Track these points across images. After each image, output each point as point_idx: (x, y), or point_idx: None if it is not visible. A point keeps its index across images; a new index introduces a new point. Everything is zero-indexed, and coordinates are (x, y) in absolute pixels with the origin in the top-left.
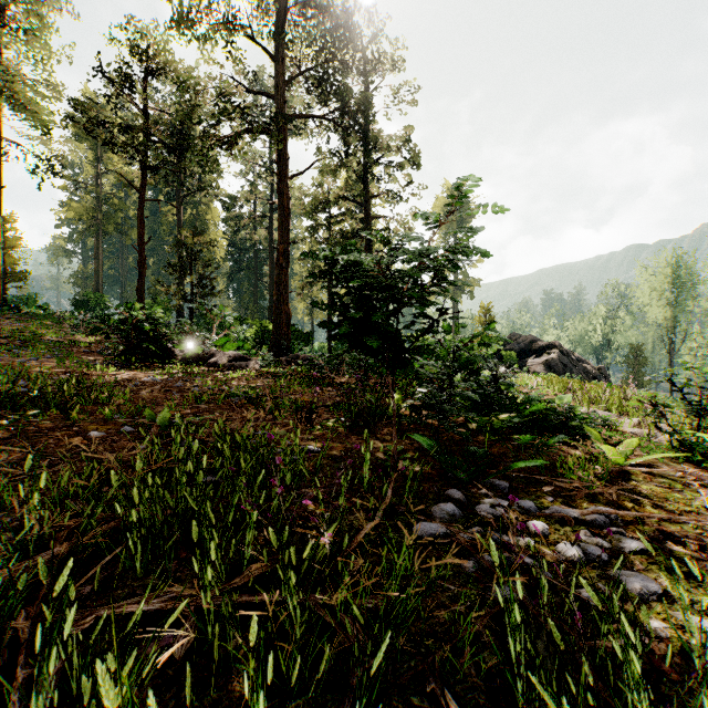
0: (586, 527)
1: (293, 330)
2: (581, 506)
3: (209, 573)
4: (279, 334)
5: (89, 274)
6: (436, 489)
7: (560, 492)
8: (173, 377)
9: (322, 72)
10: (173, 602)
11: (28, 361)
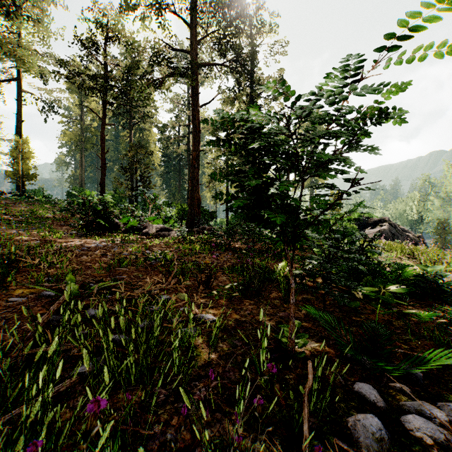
0: None
1: (203, 210)
2: None
3: None
4: (192, 213)
5: (77, 176)
6: (341, 380)
7: None
8: (112, 244)
9: (222, 34)
10: None
11: (18, 231)
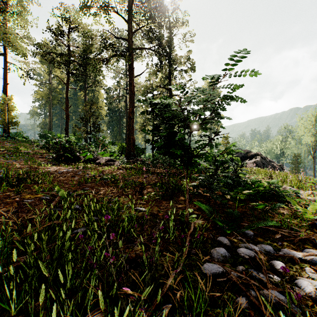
0: (308, 265)
1: (136, 147)
2: (299, 248)
3: None
4: (129, 149)
5: (46, 123)
6: (211, 236)
7: (283, 238)
8: (77, 169)
9: (149, 28)
10: None
11: (11, 161)
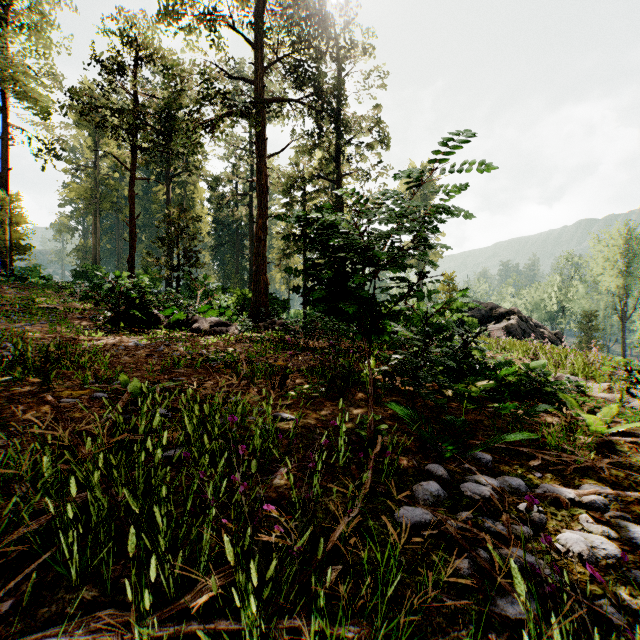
0: (585, 510)
1: (271, 298)
2: (572, 483)
3: (147, 599)
4: (258, 302)
5: (88, 248)
6: (415, 463)
7: (546, 466)
8: (155, 342)
9: (297, 59)
10: (102, 632)
11: (23, 326)
